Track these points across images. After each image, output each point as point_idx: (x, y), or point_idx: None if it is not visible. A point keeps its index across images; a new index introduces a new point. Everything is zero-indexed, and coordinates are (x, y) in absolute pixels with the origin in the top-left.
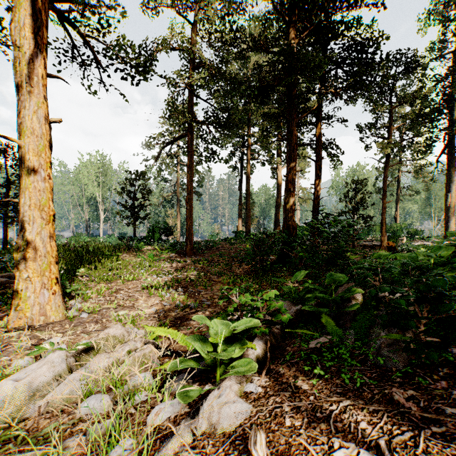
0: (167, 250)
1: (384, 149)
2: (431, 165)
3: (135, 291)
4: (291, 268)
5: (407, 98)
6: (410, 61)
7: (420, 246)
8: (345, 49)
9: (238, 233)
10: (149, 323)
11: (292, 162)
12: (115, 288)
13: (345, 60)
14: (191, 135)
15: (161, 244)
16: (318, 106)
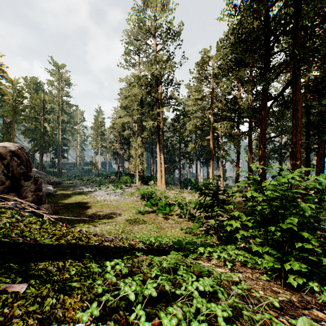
0: None
1: None
2: None
3: None
4: None
5: None
6: None
7: None
8: None
9: None
10: None
11: None
12: None
13: None
14: None
15: None
16: None
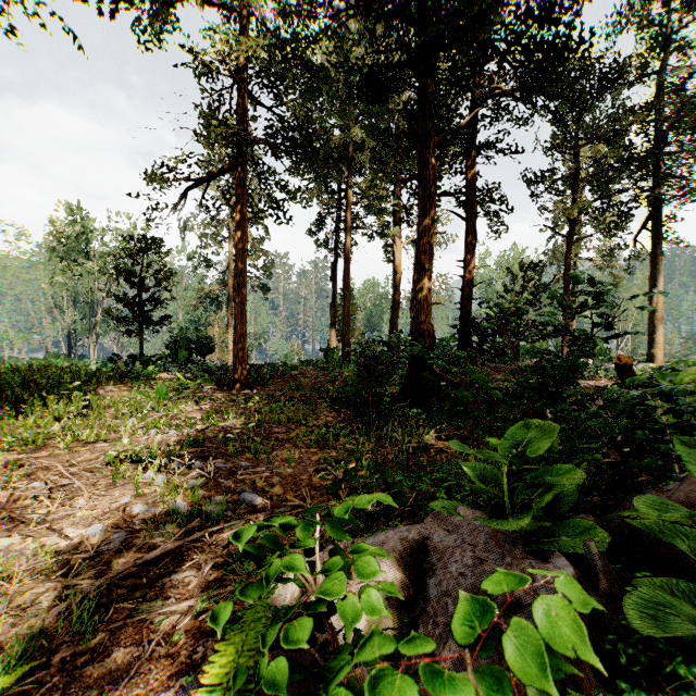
0: (198, 379)
1: (570, 211)
2: (626, 247)
3: (83, 471)
4: (426, 409)
5: (605, 130)
6: (607, 72)
7: (681, 364)
8: (520, 17)
9: (330, 351)
10: (57, 585)
11: (427, 217)
12: (30, 467)
13: (519, 38)
14: (243, 167)
15: (187, 369)
16: (471, 122)
